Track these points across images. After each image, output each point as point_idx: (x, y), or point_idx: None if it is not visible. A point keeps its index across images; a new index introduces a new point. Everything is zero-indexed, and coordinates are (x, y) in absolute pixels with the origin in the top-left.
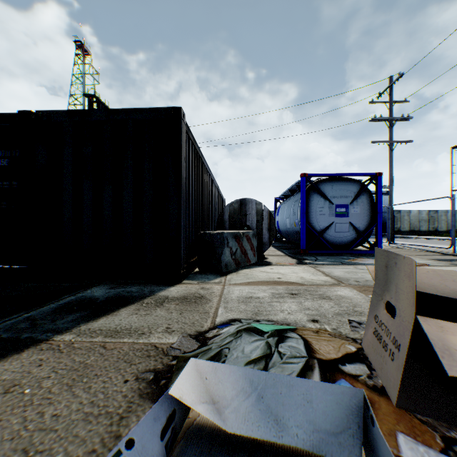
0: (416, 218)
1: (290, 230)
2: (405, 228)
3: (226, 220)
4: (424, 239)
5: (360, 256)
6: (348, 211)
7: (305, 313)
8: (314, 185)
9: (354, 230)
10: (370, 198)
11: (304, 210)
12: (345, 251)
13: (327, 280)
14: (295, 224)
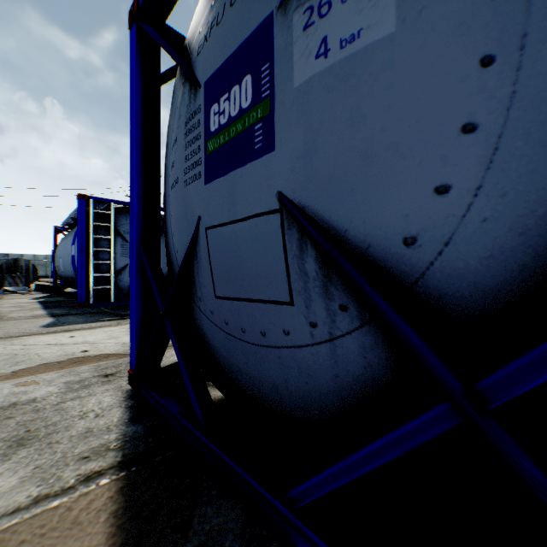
0: None
1: None
2: None
3: (6, 269)
4: None
5: None
6: None
7: (34, 292)
8: None
9: None
10: None
11: None
12: None
13: None
14: None
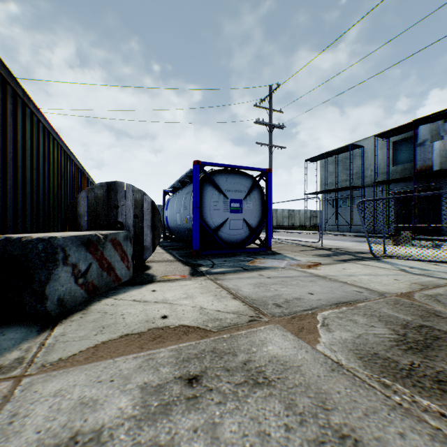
0: (281, 216)
1: (180, 227)
2: (274, 223)
3: (83, 213)
4: (288, 233)
5: (255, 256)
6: (242, 207)
7: None
8: (208, 175)
9: (248, 227)
10: (261, 194)
11: (197, 203)
12: (240, 250)
13: (240, 311)
14: (187, 220)
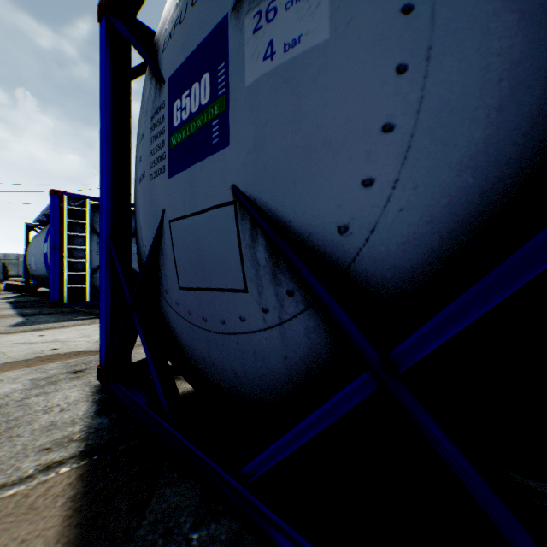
0: None
1: None
2: None
3: None
4: None
5: None
6: None
7: (4, 292)
8: None
9: None
10: None
11: None
12: None
13: None
14: None
